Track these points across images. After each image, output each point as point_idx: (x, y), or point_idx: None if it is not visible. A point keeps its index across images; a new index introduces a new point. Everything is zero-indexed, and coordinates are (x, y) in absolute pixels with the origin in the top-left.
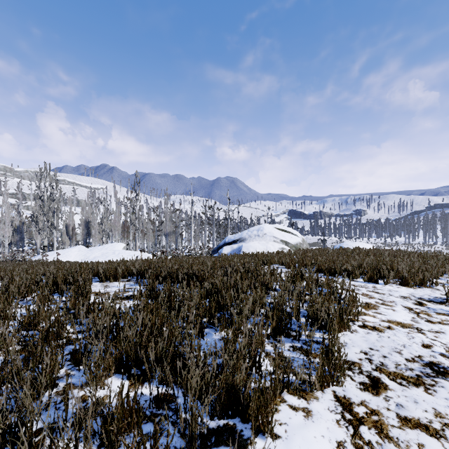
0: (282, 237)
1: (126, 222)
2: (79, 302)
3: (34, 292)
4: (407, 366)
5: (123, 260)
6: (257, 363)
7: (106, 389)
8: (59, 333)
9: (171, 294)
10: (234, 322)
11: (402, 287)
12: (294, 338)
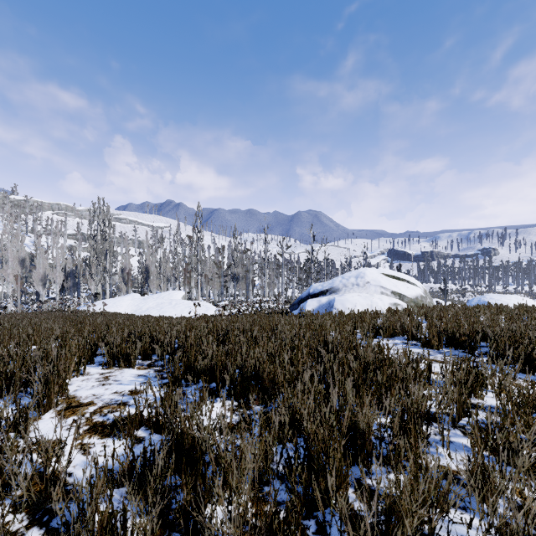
0: (393, 287)
1: (187, 266)
2: None
3: None
4: None
5: (158, 323)
6: None
7: None
8: None
9: (194, 441)
10: None
11: None
12: None
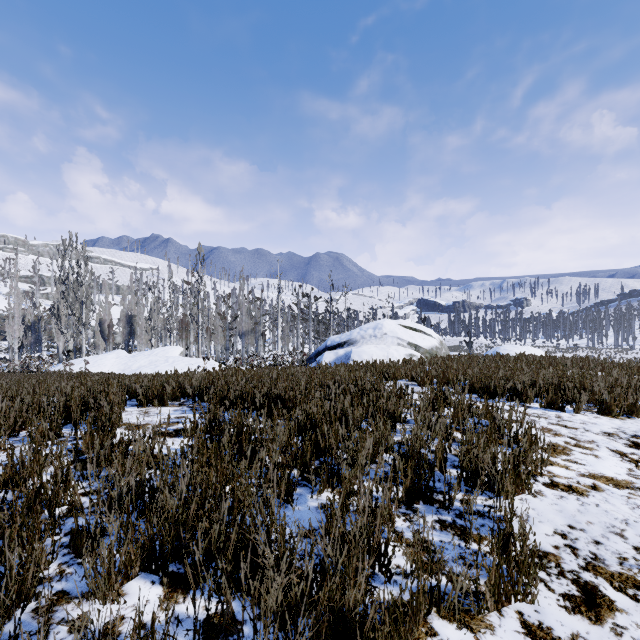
0: (410, 338)
1: (185, 317)
2: (94, 444)
3: (30, 424)
4: (639, 562)
5: (176, 373)
6: (383, 557)
7: (123, 603)
8: (53, 499)
9: (242, 429)
10: (343, 480)
11: (602, 417)
12: (440, 506)
